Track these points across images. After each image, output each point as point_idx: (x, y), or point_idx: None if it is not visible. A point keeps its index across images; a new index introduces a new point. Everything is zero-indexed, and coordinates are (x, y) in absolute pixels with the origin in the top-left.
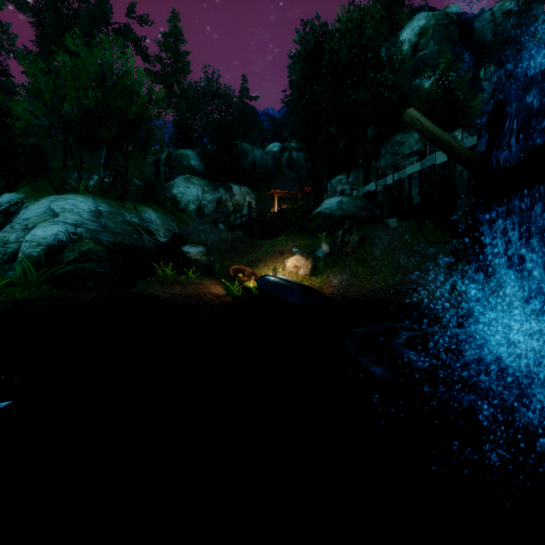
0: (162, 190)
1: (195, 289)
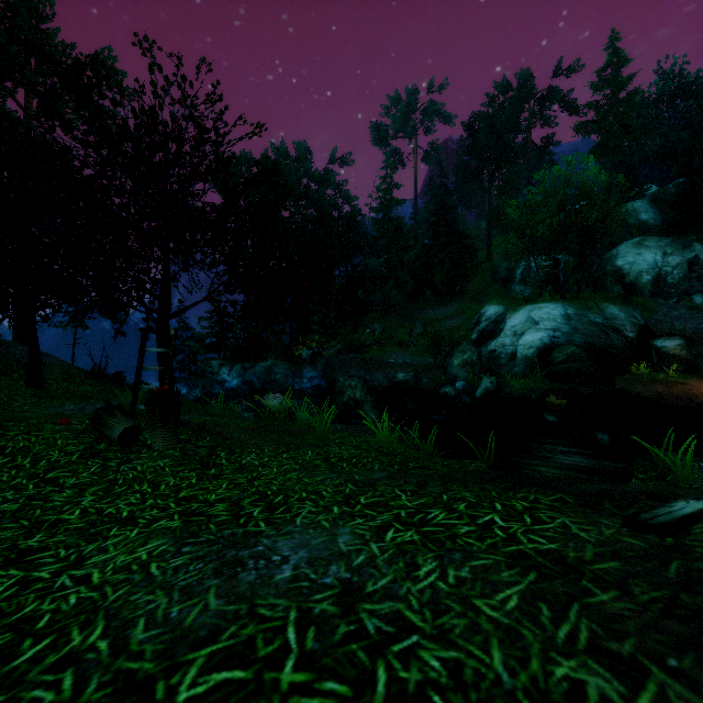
0: (599, 263)
1: (681, 390)
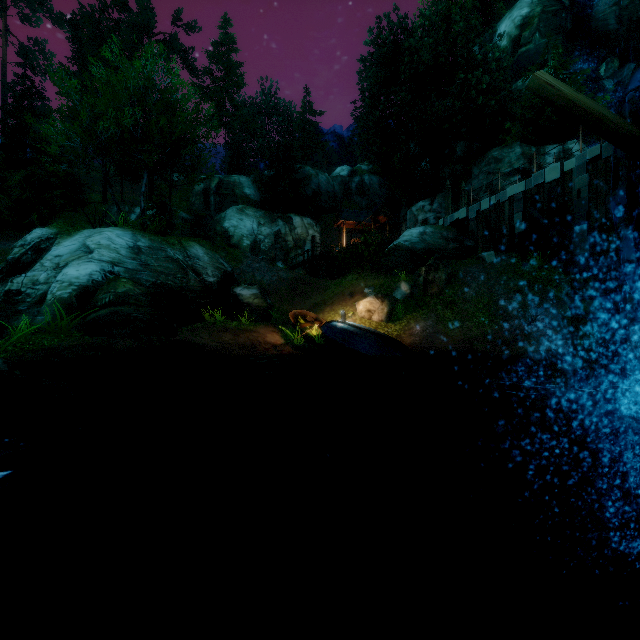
0: (212, 223)
1: (248, 338)
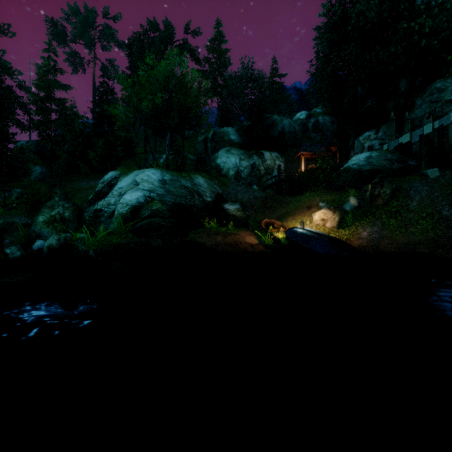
0: (209, 161)
1: (233, 239)
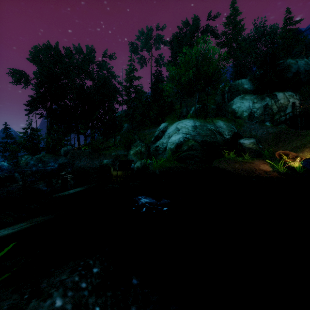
0: (226, 108)
1: (248, 166)
